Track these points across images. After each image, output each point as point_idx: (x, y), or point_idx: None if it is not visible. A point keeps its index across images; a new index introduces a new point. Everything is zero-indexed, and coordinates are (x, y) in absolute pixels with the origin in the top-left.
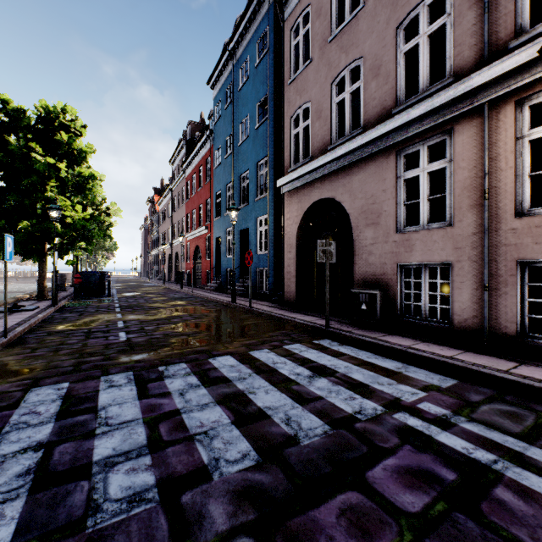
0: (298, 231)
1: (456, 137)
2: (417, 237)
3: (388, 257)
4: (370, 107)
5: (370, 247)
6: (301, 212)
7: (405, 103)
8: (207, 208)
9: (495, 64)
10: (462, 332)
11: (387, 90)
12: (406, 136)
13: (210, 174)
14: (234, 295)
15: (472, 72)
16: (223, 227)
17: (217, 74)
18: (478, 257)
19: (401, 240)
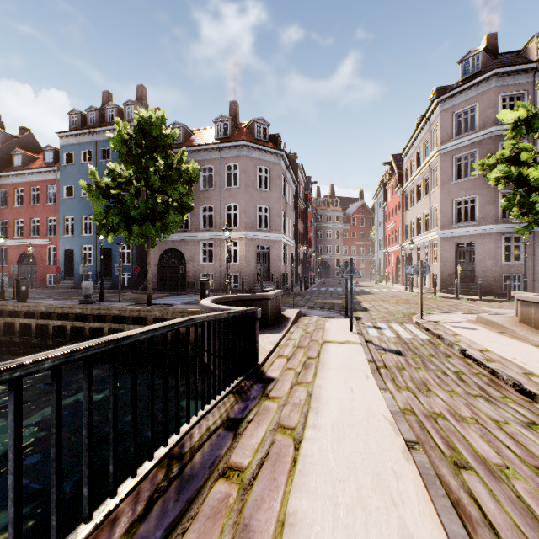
0: (159, 258)
1: (215, 244)
2: (206, 266)
3: (198, 271)
4: (192, 224)
5: (192, 268)
6: (161, 251)
7: (203, 229)
8: (47, 224)
9: (222, 233)
10: (216, 289)
11: (198, 222)
12: (203, 239)
13: (57, 200)
14: (121, 287)
15: (218, 230)
16: (77, 243)
17: (71, 134)
18: (219, 272)
19: (202, 266)
